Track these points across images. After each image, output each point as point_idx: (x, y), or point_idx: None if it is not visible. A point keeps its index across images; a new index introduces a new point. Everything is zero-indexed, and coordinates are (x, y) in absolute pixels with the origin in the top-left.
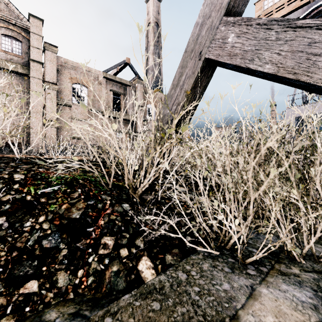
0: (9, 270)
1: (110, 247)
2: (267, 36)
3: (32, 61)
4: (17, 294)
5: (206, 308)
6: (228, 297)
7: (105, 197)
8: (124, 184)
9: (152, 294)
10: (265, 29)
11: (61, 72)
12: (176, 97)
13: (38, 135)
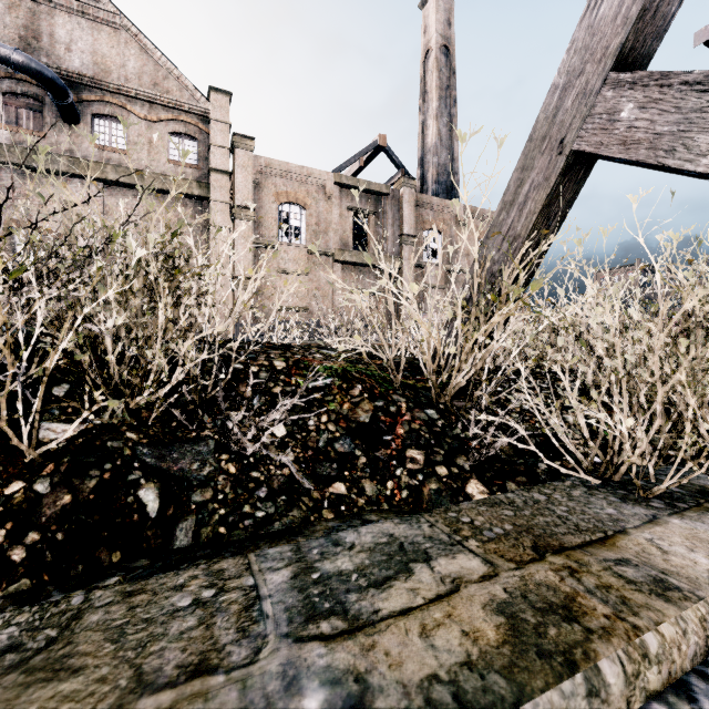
0: (312, 468)
1: (420, 463)
2: (703, 105)
3: (215, 172)
4: (328, 492)
5: (578, 522)
6: (613, 518)
7: (398, 398)
8: (416, 383)
9: (500, 505)
10: (700, 92)
11: (259, 185)
12: (511, 226)
13: (224, 306)
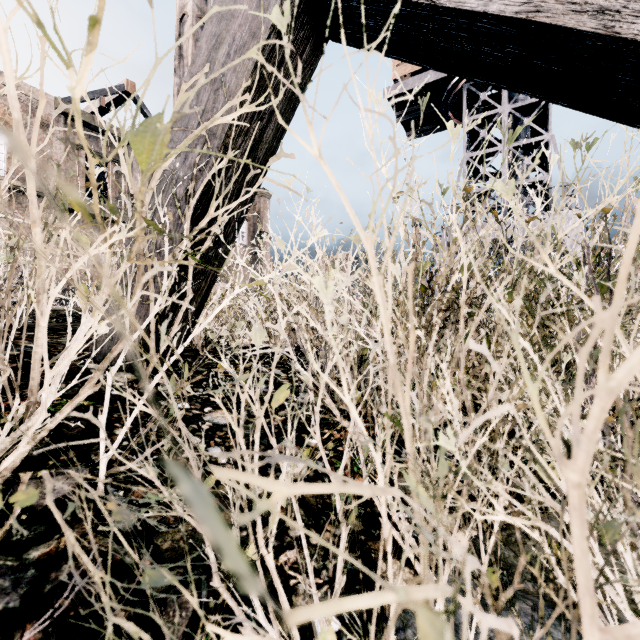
0: None
1: None
2: None
3: None
4: None
5: None
6: None
7: None
8: None
9: None
10: None
11: None
12: (202, 118)
13: None
